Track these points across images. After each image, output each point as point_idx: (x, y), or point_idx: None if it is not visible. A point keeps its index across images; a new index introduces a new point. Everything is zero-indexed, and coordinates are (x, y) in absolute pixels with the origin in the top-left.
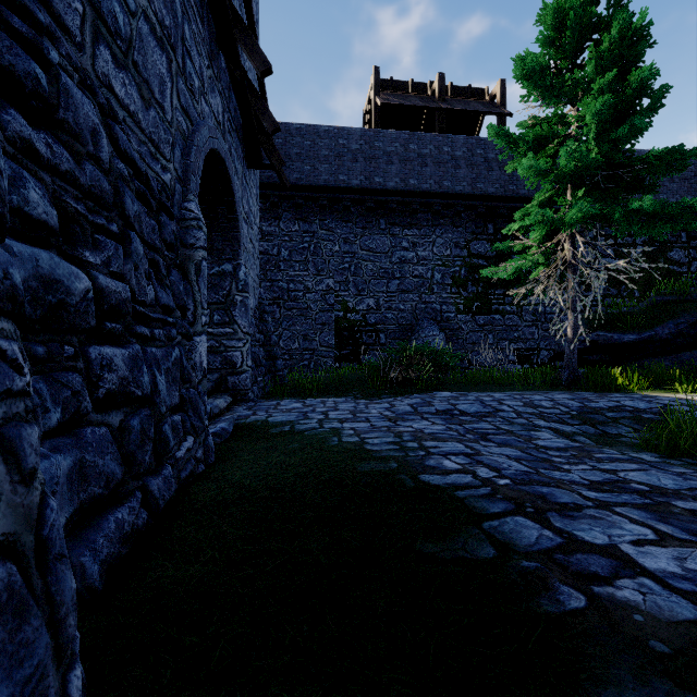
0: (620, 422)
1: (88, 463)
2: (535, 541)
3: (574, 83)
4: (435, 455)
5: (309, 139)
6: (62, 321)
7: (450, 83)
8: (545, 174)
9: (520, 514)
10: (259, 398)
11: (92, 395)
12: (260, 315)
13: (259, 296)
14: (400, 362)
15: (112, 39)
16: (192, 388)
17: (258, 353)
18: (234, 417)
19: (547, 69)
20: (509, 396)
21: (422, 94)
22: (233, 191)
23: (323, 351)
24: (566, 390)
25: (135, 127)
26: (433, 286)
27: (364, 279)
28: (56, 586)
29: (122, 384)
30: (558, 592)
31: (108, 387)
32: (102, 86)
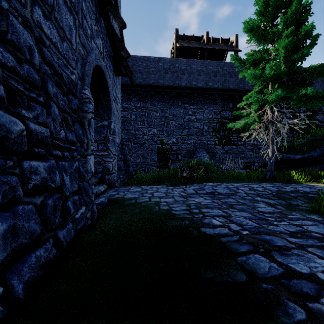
0: (297, 198)
1: (19, 226)
2: (268, 270)
3: (272, 33)
4: (207, 217)
5: (145, 63)
6: (5, 147)
7: (211, 36)
8: (258, 78)
9: (257, 253)
10: (121, 185)
11: (24, 188)
12: (121, 146)
13: (121, 137)
14: (188, 168)
15: (43, 4)
16: (85, 182)
17: (120, 164)
18: (108, 195)
19: (259, 27)
20: (241, 185)
21: (198, 41)
22: (108, 86)
23: (152, 163)
24: (269, 182)
25: (56, 50)
26: (204, 132)
27: (171, 129)
28: None
29: (43, 181)
30: (287, 307)
31: (34, 183)
32: (37, 27)
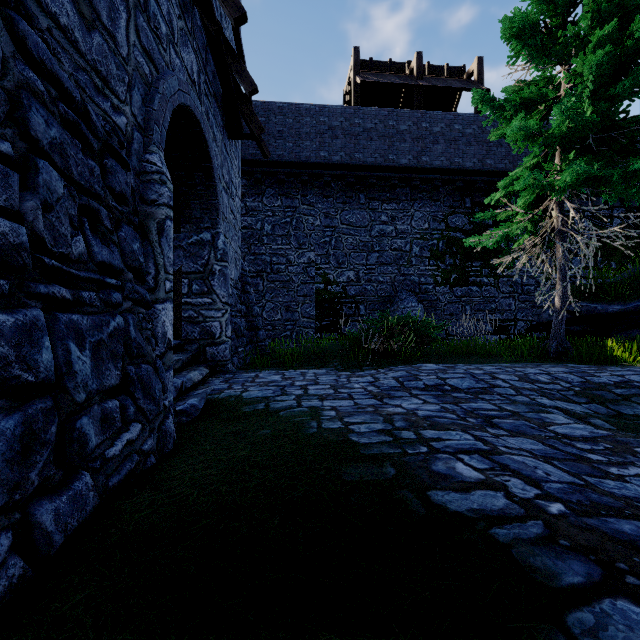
0: (632, 399)
1: None
2: None
3: (564, 42)
4: (441, 453)
5: (291, 117)
6: None
7: (427, 62)
8: (533, 138)
9: (621, 592)
10: (239, 368)
11: None
12: (242, 286)
13: (241, 268)
14: (381, 332)
15: None
16: (146, 363)
17: (239, 323)
18: (207, 391)
19: (535, 28)
20: (500, 370)
21: (400, 73)
22: (210, 156)
23: (305, 322)
24: (557, 362)
25: (69, 46)
26: (412, 259)
27: (344, 252)
28: None
29: None
30: None
31: None
32: None
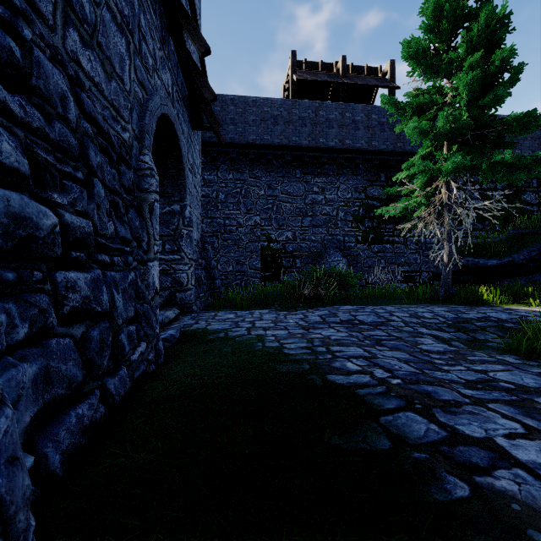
0: (486, 329)
1: (53, 369)
2: (423, 434)
3: (449, 61)
4: (339, 358)
5: (241, 107)
6: (31, 251)
7: (351, 63)
8: (426, 134)
9: (410, 410)
10: (201, 309)
11: (57, 312)
12: (202, 244)
13: (201, 230)
14: (311, 281)
15: (80, 24)
16: (145, 303)
17: (200, 274)
18: (181, 326)
19: (427, 50)
20: (398, 309)
21: (329, 72)
22: (180, 147)
23: (252, 272)
24: (443, 304)
25: (99, 95)
26: (338, 222)
27: (283, 216)
28: (6, 487)
29: (84, 302)
30: (445, 482)
31: (72, 304)
32: (71, 61)
